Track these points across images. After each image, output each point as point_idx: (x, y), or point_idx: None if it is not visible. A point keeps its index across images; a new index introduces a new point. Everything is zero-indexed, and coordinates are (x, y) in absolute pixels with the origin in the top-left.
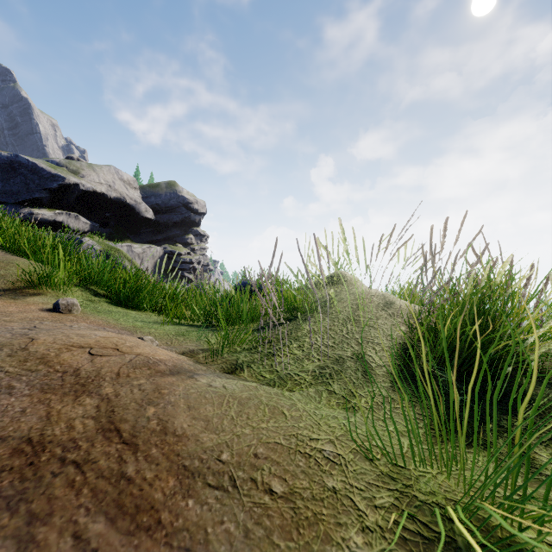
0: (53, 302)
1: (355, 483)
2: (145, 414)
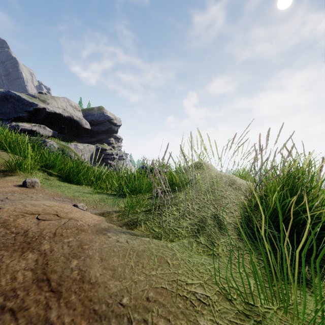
0: (23, 180)
1: (220, 321)
2: (70, 265)
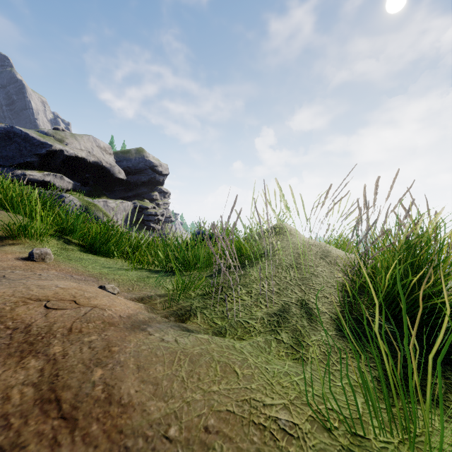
0: (29, 251)
1: None
2: (91, 378)
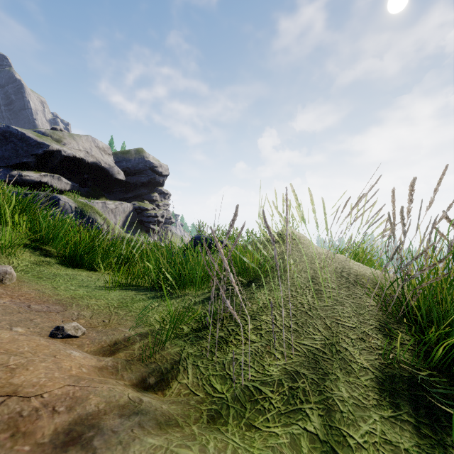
0: None
1: None
2: None
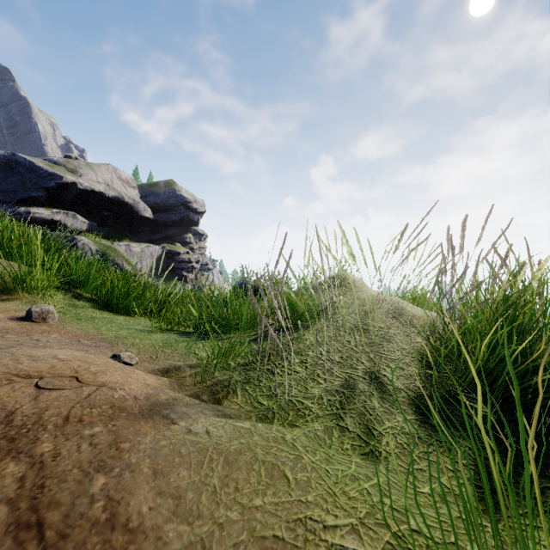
0: (28, 308)
1: None
2: (89, 489)
